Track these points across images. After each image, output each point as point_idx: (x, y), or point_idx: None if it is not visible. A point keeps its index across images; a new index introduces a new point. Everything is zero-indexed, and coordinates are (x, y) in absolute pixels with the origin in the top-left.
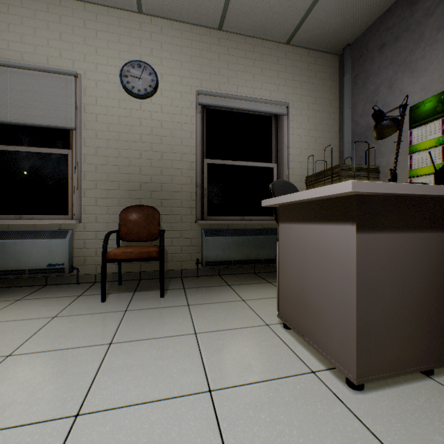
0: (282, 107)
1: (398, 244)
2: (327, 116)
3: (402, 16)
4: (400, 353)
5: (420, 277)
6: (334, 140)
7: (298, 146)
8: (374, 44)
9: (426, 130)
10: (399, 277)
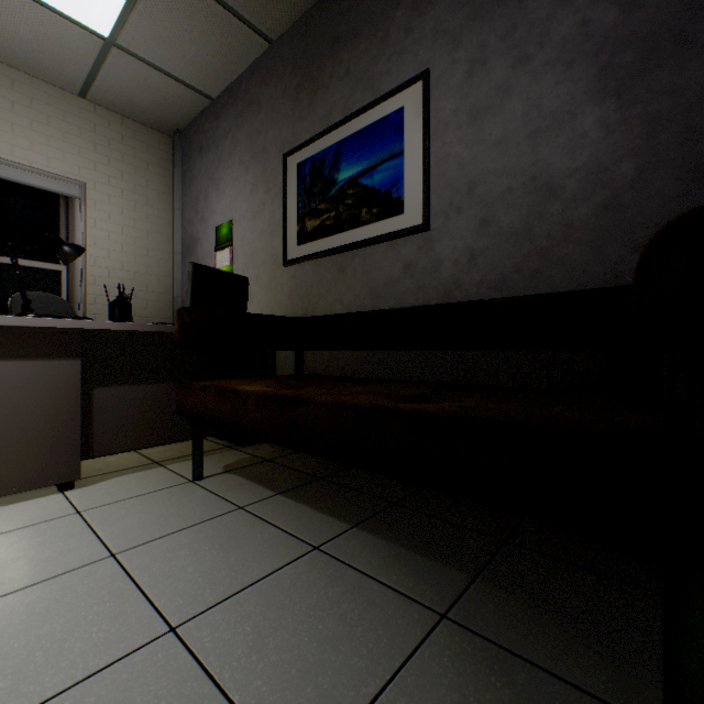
0: (71, 185)
1: (6, 372)
2: (155, 213)
3: (213, 126)
4: (10, 474)
5: (43, 401)
6: (166, 245)
7: (105, 246)
8: (197, 143)
9: (223, 256)
10: (9, 402)
